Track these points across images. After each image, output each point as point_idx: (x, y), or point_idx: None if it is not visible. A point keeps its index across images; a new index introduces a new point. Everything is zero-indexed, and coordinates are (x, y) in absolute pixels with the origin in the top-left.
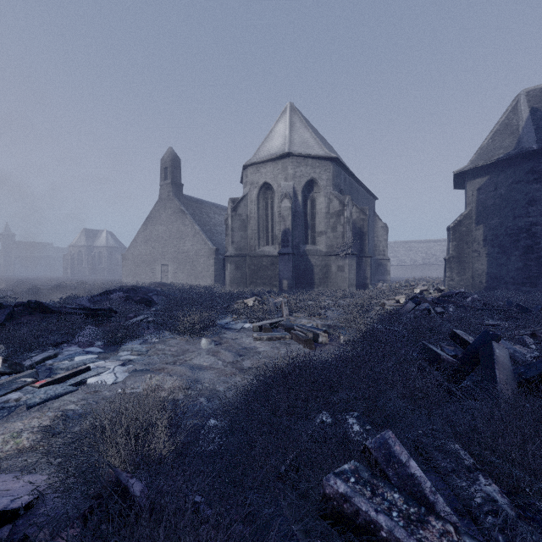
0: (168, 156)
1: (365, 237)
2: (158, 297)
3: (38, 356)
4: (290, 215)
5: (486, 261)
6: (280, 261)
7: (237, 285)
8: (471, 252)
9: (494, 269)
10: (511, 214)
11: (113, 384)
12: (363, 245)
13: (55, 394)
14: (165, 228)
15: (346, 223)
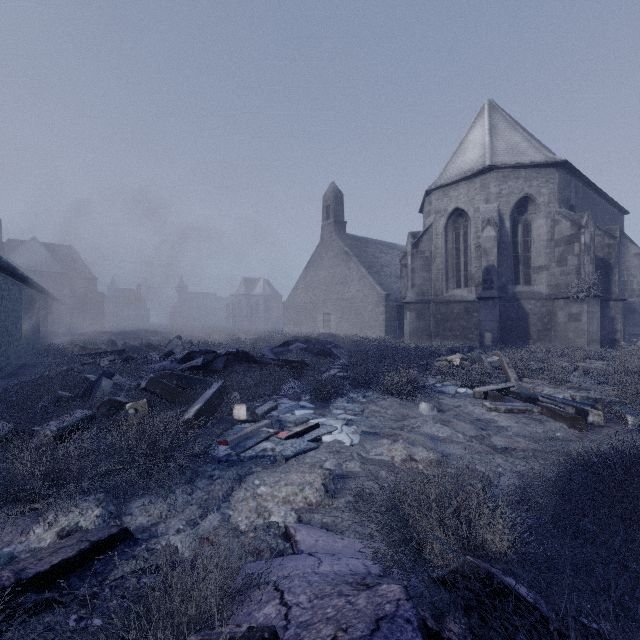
0: (331, 192)
1: (613, 271)
2: (337, 350)
3: (263, 406)
4: (494, 247)
5: None
6: (481, 308)
7: (418, 338)
8: None
9: None
10: None
11: (350, 446)
12: (609, 282)
13: (302, 448)
14: (327, 272)
15: (584, 253)
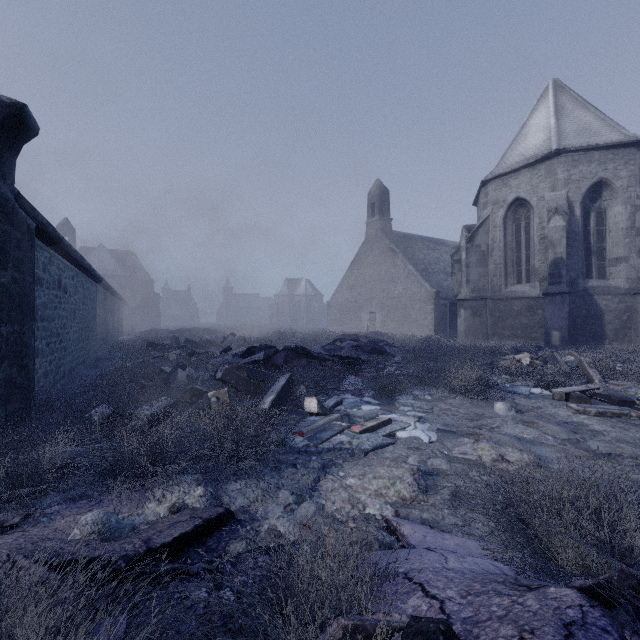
0: (376, 189)
1: None
2: (390, 348)
3: (329, 400)
4: (563, 238)
5: None
6: (547, 304)
7: (474, 337)
8: None
9: None
10: None
11: (429, 443)
12: None
13: (379, 443)
14: (372, 271)
15: None
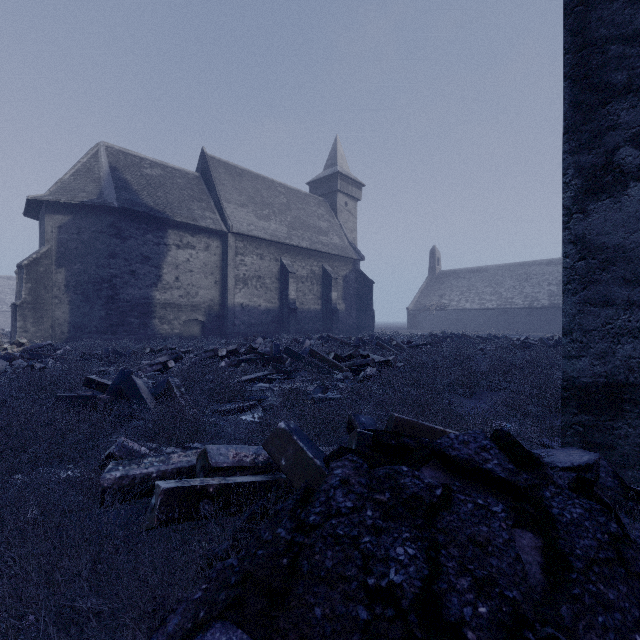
0: None
1: None
2: None
3: None
4: None
5: (69, 309)
6: None
7: None
8: (51, 298)
9: (78, 318)
10: (95, 263)
11: None
12: None
13: None
14: None
15: None
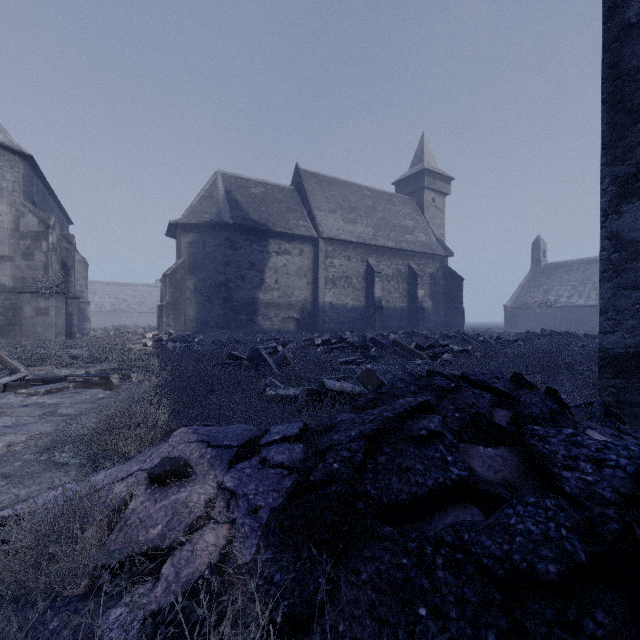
0: None
1: (71, 272)
2: None
3: None
4: None
5: (197, 308)
6: None
7: None
8: (185, 300)
9: (203, 315)
10: (215, 270)
11: None
12: (68, 282)
13: None
14: None
15: (53, 252)
